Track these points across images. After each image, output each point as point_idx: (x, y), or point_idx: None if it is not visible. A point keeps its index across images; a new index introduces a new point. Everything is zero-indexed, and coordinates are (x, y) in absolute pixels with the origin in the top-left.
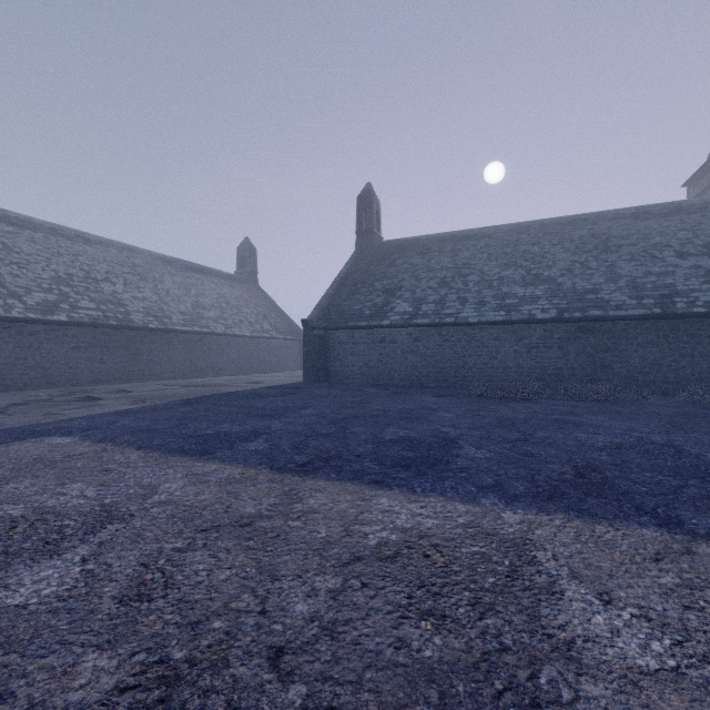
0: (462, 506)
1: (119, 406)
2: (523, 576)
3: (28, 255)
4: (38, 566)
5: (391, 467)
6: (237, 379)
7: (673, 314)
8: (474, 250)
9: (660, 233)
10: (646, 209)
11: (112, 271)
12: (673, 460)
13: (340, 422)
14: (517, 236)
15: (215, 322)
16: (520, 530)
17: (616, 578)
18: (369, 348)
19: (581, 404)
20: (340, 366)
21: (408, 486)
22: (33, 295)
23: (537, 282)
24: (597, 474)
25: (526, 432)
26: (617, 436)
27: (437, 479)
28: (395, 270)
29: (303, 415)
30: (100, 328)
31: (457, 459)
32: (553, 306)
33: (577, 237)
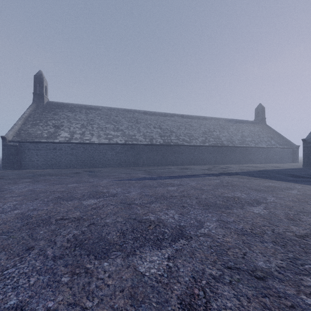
0: None
1: (239, 170)
2: None
3: (195, 127)
4: (289, 191)
5: None
6: (265, 165)
7: None
8: None
9: None
10: None
11: (214, 127)
12: None
13: None
14: None
15: (250, 142)
16: None
17: None
18: None
19: None
20: None
21: None
22: (200, 138)
23: None
24: None
25: None
26: None
27: None
28: None
29: None
30: (216, 147)
31: None
32: None
33: None
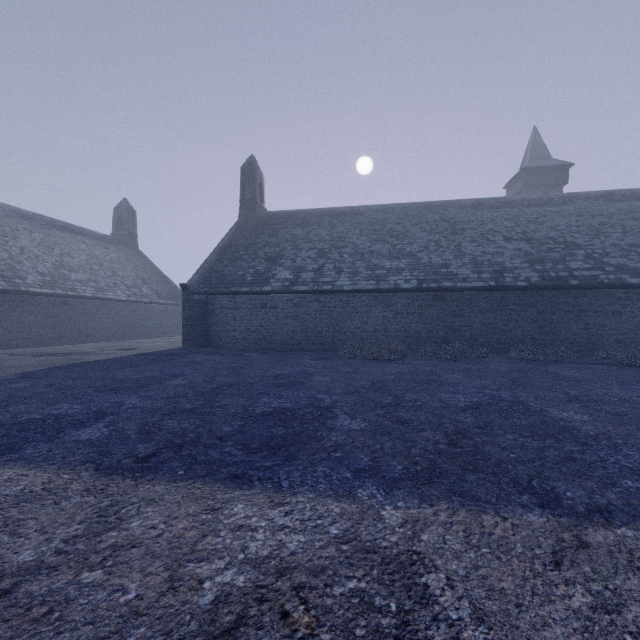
0: (335, 505)
1: None
2: (416, 633)
3: None
4: None
5: (256, 452)
6: (108, 346)
7: (504, 286)
8: (348, 225)
9: (492, 221)
10: (481, 201)
11: None
12: (526, 418)
13: (209, 393)
14: (384, 216)
15: (84, 284)
16: (405, 538)
17: (526, 610)
18: (251, 314)
19: (439, 363)
20: (221, 331)
21: (274, 479)
22: None
23: (401, 256)
24: (467, 440)
25: (397, 394)
26: (474, 395)
27: (309, 465)
28: (277, 239)
29: (169, 386)
30: None
31: (332, 434)
32: (414, 277)
33: (432, 220)
